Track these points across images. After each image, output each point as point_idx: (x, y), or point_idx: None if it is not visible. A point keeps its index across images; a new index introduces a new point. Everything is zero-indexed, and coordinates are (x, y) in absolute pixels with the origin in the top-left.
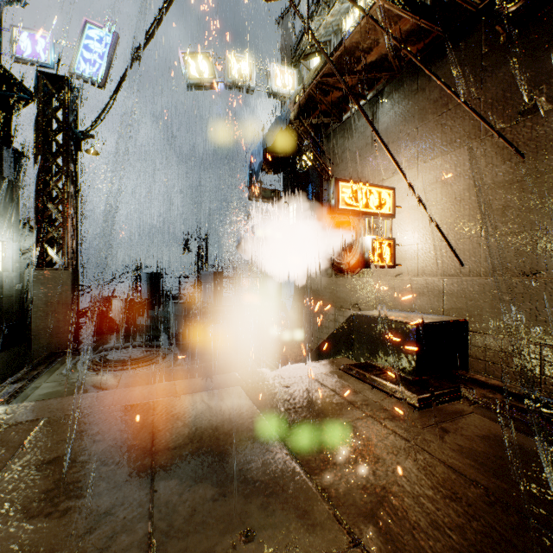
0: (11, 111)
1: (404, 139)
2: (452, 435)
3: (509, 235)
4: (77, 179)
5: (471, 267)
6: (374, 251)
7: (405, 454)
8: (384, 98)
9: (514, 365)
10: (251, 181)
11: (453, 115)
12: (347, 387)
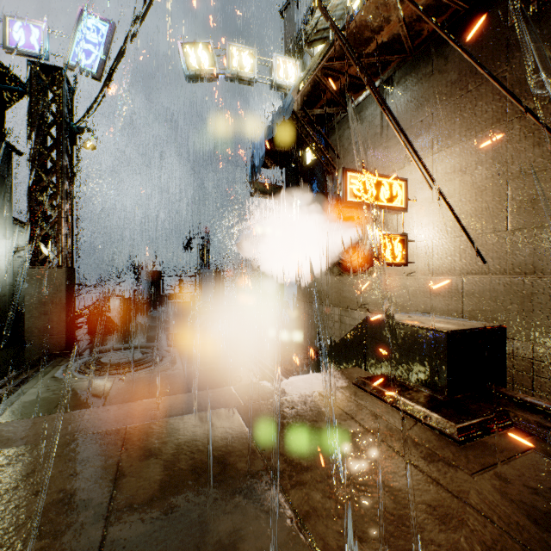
0: (4, 104)
1: (417, 126)
2: (514, 487)
3: (541, 228)
4: (72, 174)
5: (495, 264)
6: (385, 248)
7: (457, 521)
8: (395, 84)
9: (548, 375)
10: (253, 176)
11: (473, 97)
12: (364, 409)
